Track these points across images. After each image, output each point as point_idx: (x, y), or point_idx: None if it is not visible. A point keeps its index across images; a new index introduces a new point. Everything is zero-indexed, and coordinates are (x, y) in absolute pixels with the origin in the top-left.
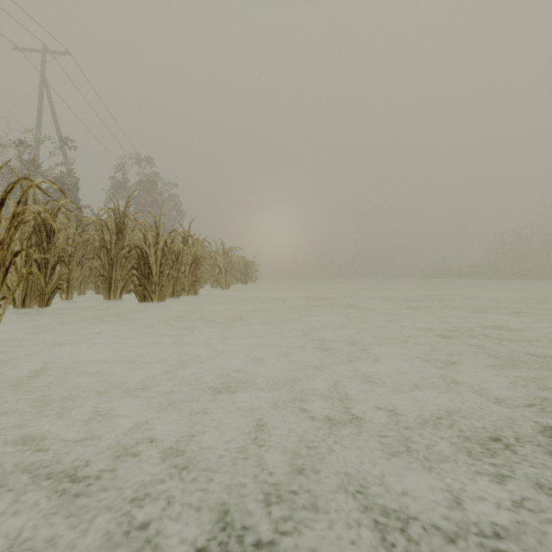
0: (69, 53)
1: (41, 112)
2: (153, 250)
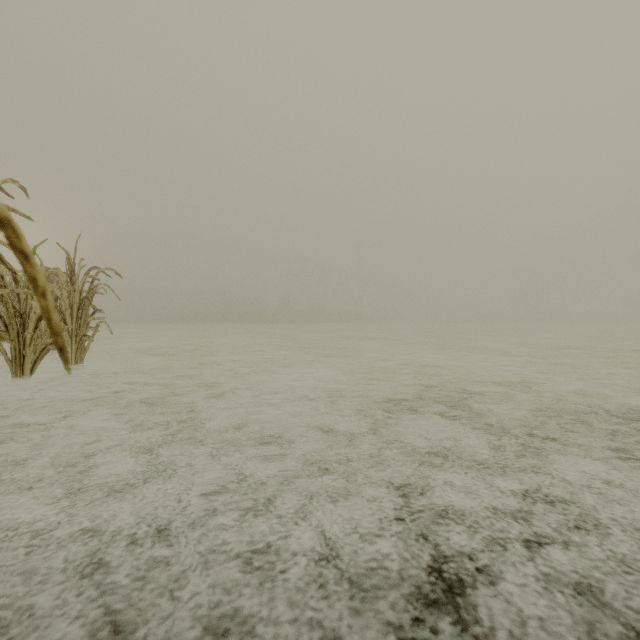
0: None
1: None
2: None
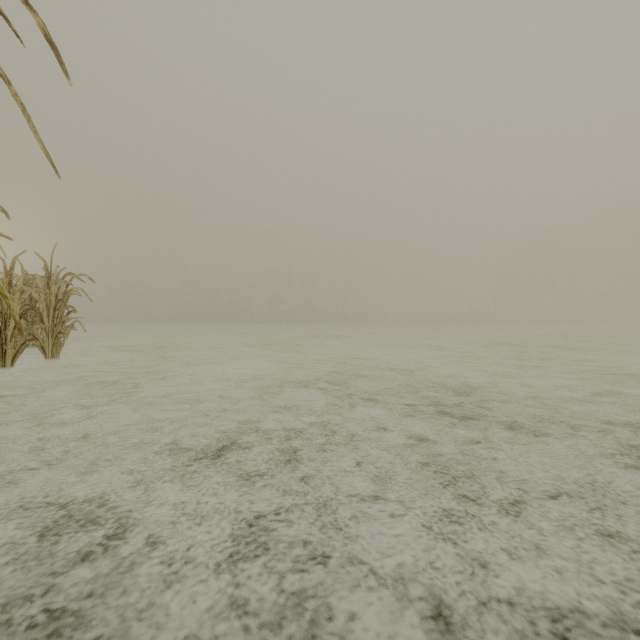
0: None
1: None
2: None
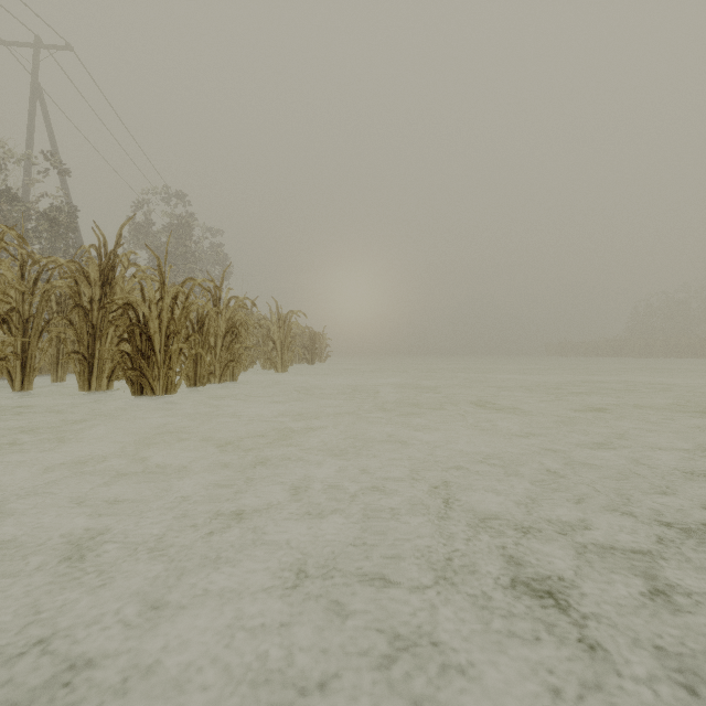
0: (71, 47)
1: (33, 129)
2: (154, 311)
